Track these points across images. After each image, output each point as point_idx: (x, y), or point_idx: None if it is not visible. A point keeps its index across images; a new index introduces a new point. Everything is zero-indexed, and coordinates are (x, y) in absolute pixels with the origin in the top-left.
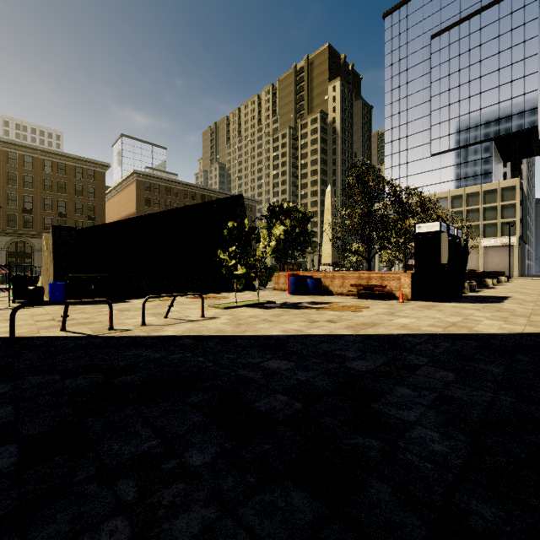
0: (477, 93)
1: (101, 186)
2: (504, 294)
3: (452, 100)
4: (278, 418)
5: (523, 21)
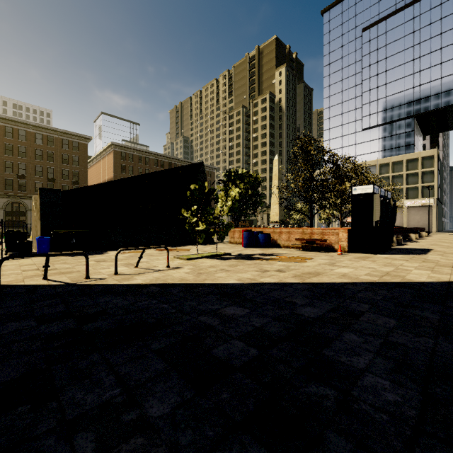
0: (401, 77)
1: (84, 156)
2: (426, 247)
3: (380, 83)
4: (235, 364)
5: (440, 16)
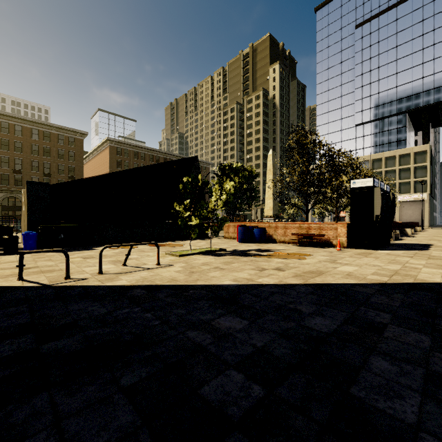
0: (394, 73)
1: (80, 151)
2: (425, 242)
3: (373, 80)
4: (232, 416)
5: (432, 13)
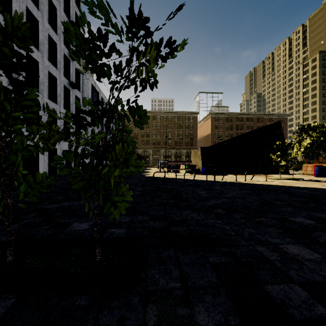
0: None
1: (195, 123)
2: None
3: None
4: (302, 195)
5: None
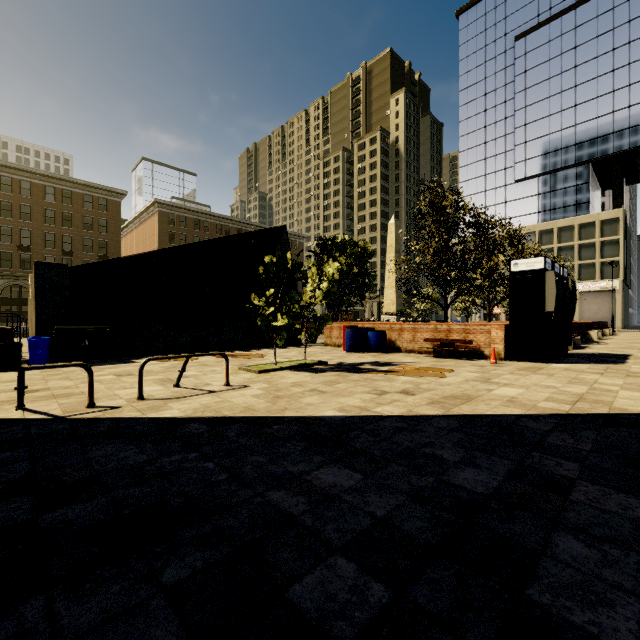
0: (571, 105)
1: (115, 219)
2: (620, 352)
3: (541, 115)
4: (339, 637)
5: (627, 18)
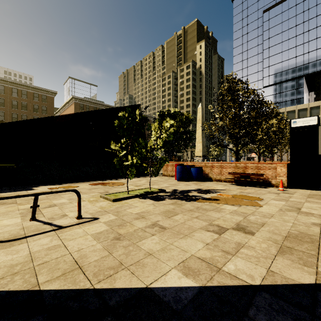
0: (294, 46)
1: (51, 106)
2: None
3: (277, 52)
4: None
5: None
